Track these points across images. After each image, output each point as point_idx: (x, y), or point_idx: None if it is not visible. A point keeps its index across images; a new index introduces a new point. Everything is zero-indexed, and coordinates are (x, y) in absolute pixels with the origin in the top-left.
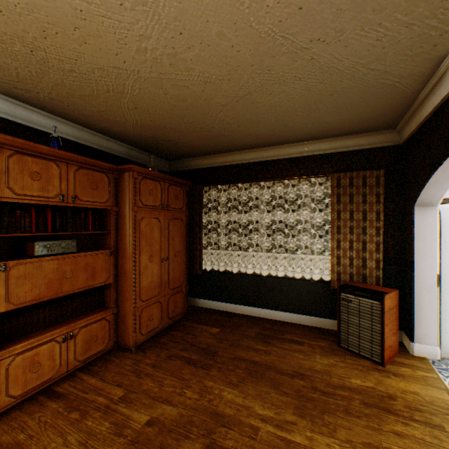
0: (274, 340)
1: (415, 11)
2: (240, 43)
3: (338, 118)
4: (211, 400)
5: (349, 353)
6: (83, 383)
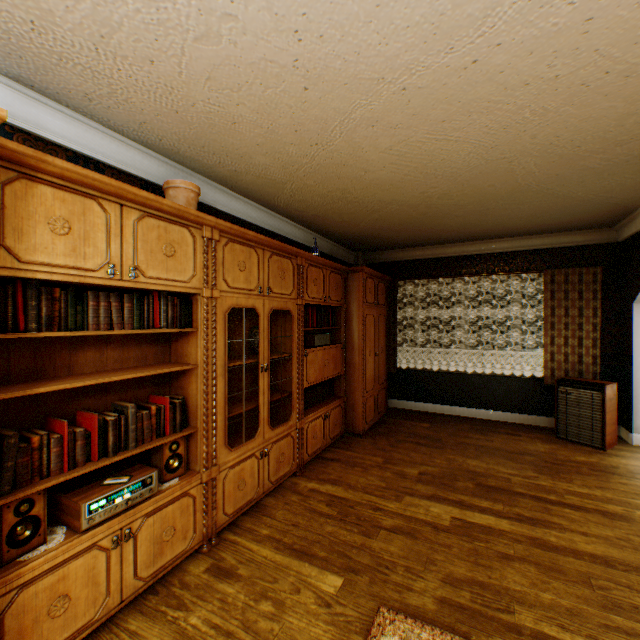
0: (490, 432)
1: (638, 174)
2: (502, 188)
3: (558, 222)
4: (460, 465)
5: (567, 442)
6: (342, 453)
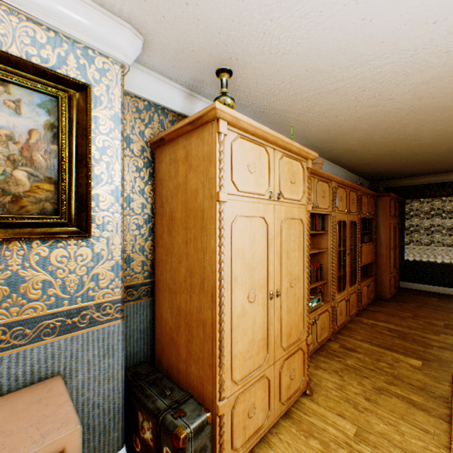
0: None
1: None
2: None
3: None
4: None
5: None
6: (380, 309)
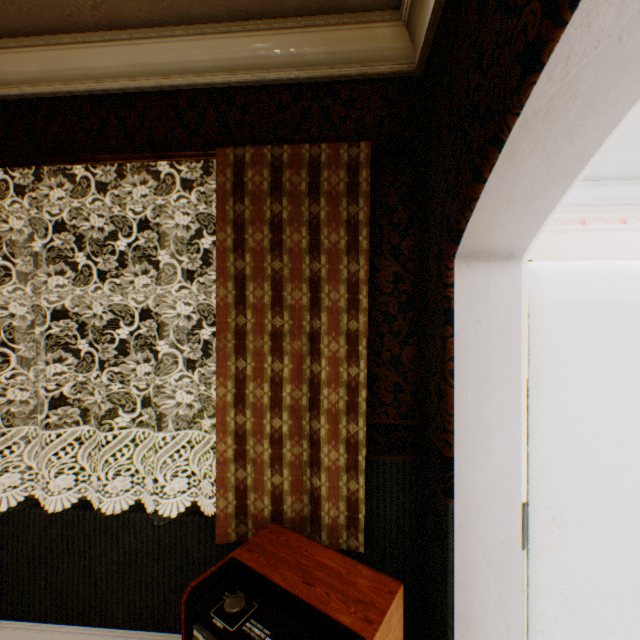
0: None
1: None
2: None
3: None
4: None
5: None
6: None
